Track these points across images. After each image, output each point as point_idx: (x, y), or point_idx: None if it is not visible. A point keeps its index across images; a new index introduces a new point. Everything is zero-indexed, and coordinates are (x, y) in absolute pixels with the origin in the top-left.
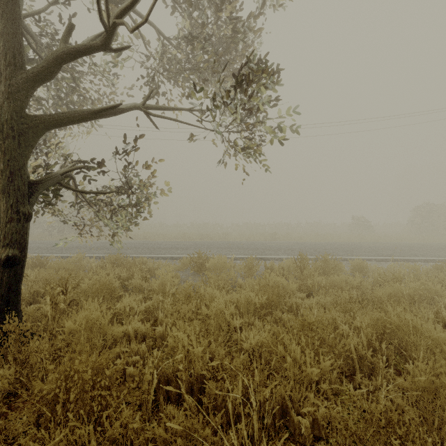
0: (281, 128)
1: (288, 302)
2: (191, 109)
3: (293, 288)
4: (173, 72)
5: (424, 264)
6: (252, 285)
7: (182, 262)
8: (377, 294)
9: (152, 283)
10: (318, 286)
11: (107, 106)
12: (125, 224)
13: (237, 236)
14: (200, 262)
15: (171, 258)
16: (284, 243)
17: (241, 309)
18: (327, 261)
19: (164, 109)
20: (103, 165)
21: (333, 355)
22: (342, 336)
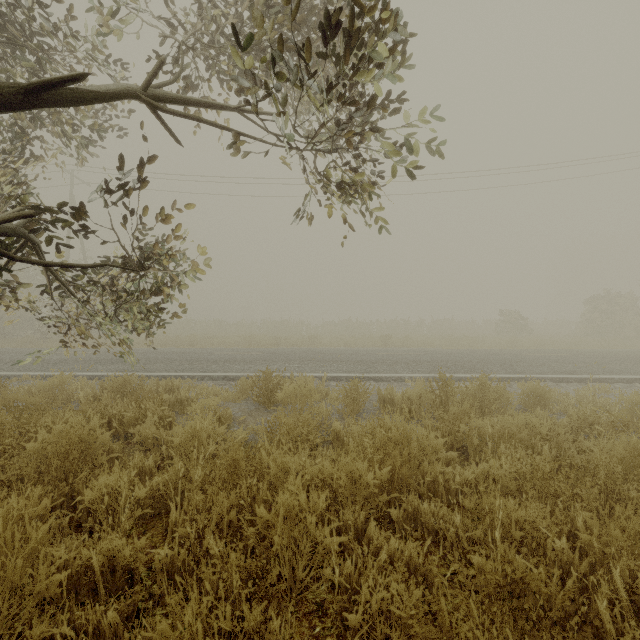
0: (413, 145)
1: (429, 472)
2: (246, 110)
3: (437, 446)
4: (215, 47)
5: (629, 386)
6: (360, 438)
7: (240, 387)
8: (599, 459)
9: (174, 434)
10: (476, 436)
11: (59, 78)
12: (141, 324)
13: (332, 340)
14: (268, 388)
15: (224, 378)
16: (404, 352)
17: (341, 513)
18: (485, 387)
19: (191, 103)
20: (83, 214)
21: (556, 635)
22: (554, 565)
